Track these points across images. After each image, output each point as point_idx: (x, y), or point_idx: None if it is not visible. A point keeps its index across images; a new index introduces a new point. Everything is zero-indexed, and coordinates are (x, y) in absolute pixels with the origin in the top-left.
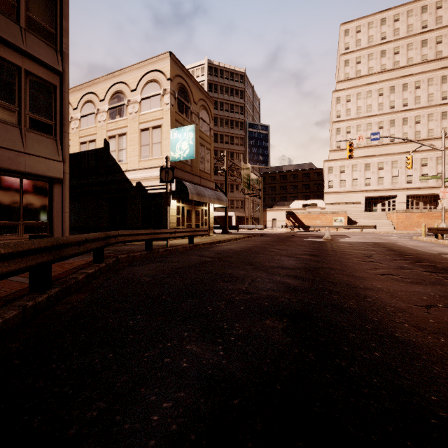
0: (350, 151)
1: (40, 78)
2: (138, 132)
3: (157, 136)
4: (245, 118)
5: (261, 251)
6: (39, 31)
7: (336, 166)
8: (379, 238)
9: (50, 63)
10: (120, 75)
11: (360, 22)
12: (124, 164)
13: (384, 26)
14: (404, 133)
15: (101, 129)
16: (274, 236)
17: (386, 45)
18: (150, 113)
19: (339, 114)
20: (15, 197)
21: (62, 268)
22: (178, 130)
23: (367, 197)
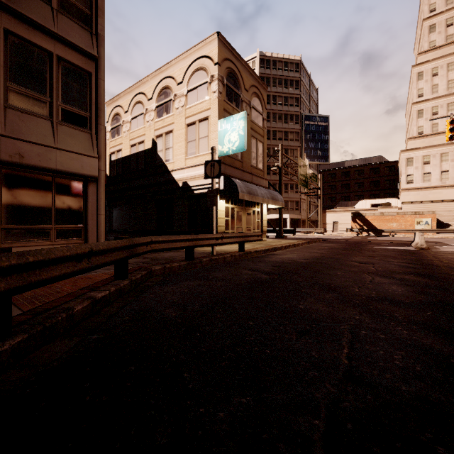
0: (451, 130)
1: (74, 65)
2: (184, 128)
3: (203, 129)
4: (301, 110)
5: (335, 265)
6: (72, 12)
7: (417, 157)
8: None
9: (83, 47)
10: (166, 70)
11: None
12: (170, 164)
13: None
14: None
15: (149, 129)
16: (340, 242)
17: None
18: (197, 105)
19: (422, 92)
20: (47, 197)
21: (73, 286)
22: (227, 120)
23: None
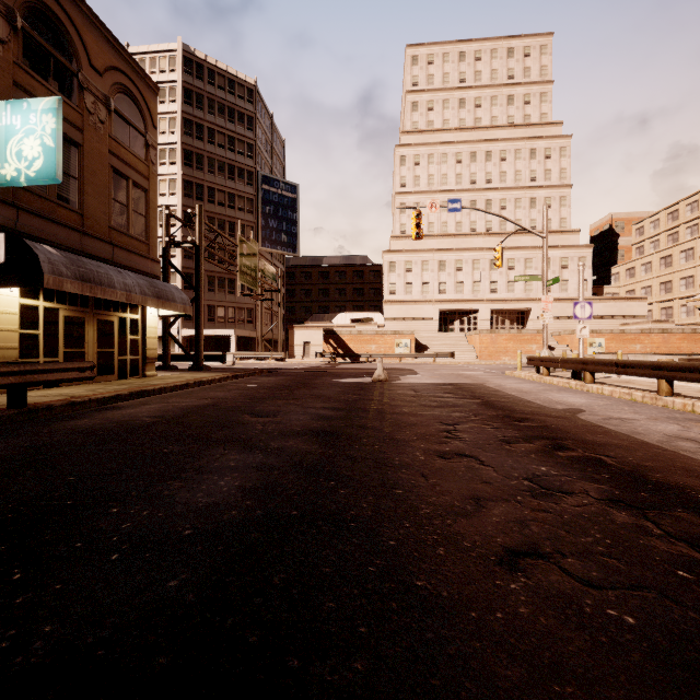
0: (417, 226)
1: None
2: None
3: None
4: (256, 166)
5: (198, 426)
6: None
7: (400, 262)
8: (461, 374)
9: None
10: None
11: (432, 48)
12: None
13: (463, 63)
14: (488, 221)
15: None
16: (288, 375)
17: (465, 91)
18: None
19: (405, 182)
20: None
21: None
22: (14, 105)
23: (441, 310)
